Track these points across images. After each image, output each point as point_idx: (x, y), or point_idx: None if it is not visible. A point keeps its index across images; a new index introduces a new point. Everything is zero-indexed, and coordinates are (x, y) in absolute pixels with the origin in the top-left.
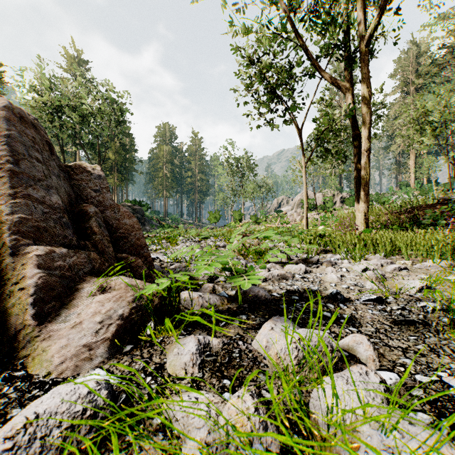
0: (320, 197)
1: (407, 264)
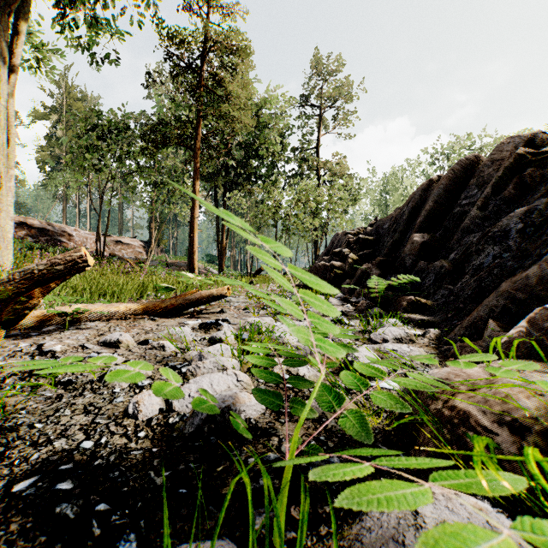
0: None
1: None
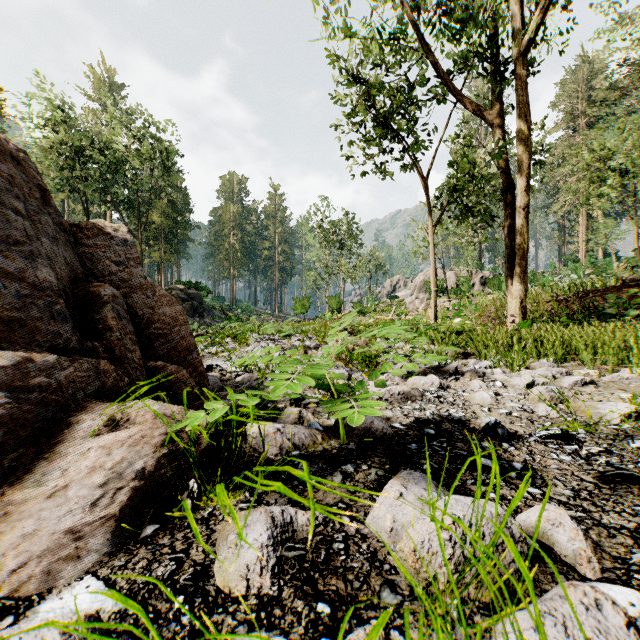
0: (452, 277)
1: (592, 376)
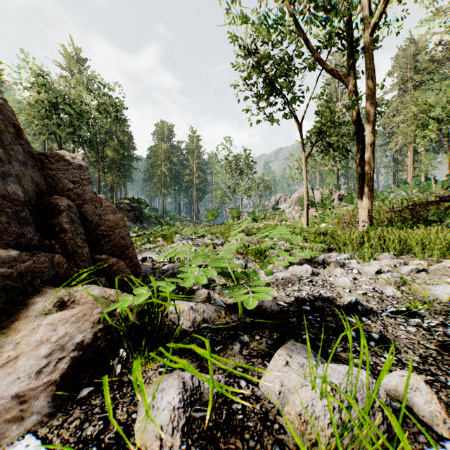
0: (318, 194)
1: (422, 265)
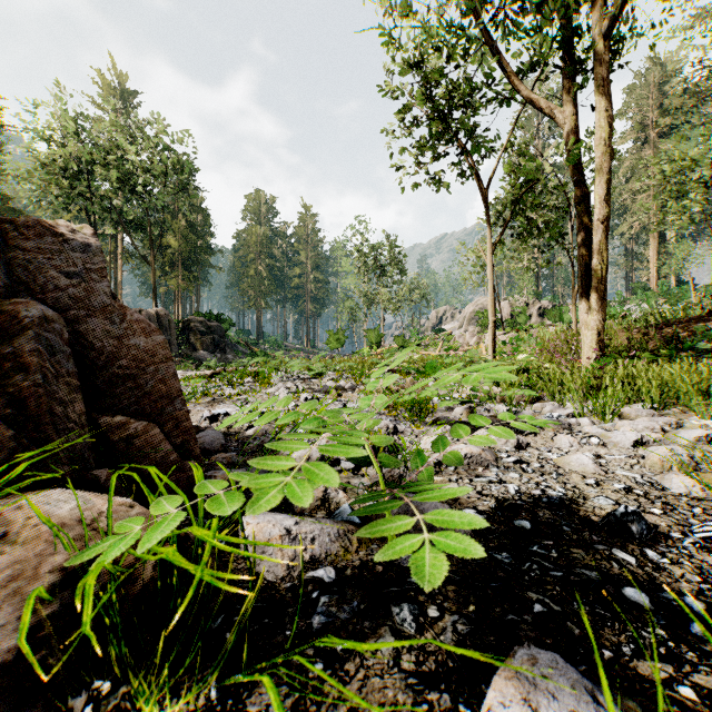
0: (506, 307)
1: (710, 428)
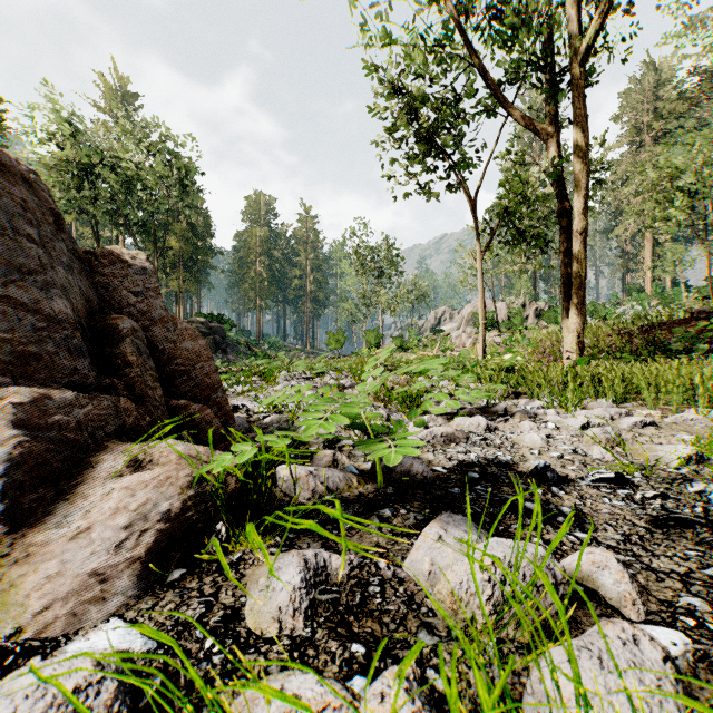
0: (504, 308)
1: (653, 416)
